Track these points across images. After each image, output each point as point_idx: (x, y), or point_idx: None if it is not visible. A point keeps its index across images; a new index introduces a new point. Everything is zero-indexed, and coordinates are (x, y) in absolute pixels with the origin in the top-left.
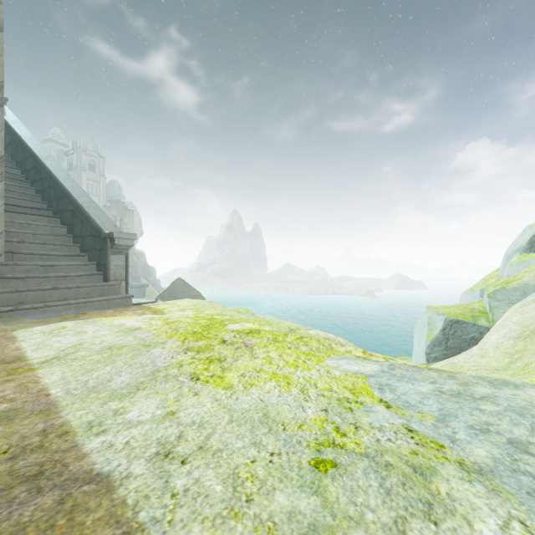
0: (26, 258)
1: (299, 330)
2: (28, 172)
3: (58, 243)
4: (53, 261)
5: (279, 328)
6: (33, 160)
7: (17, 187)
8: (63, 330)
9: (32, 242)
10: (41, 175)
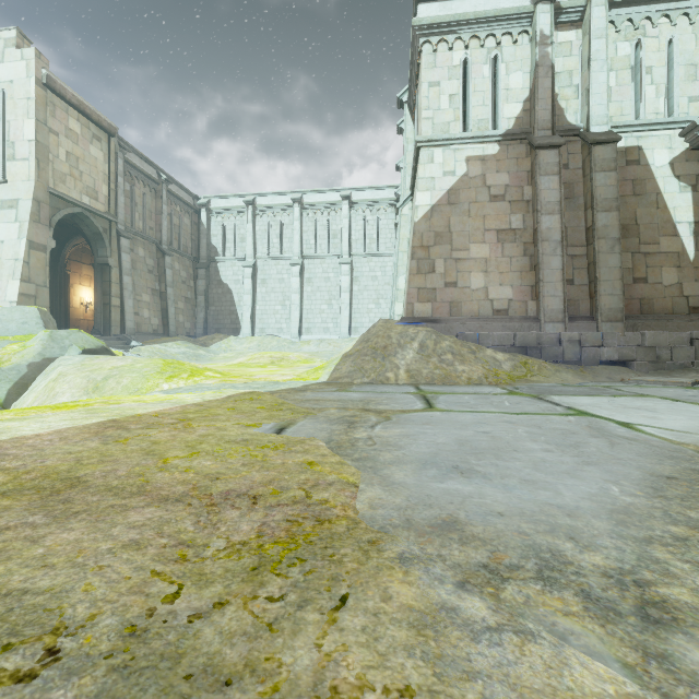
0: None
1: None
2: None
3: None
4: None
5: None
6: None
7: None
8: None
9: None
10: None
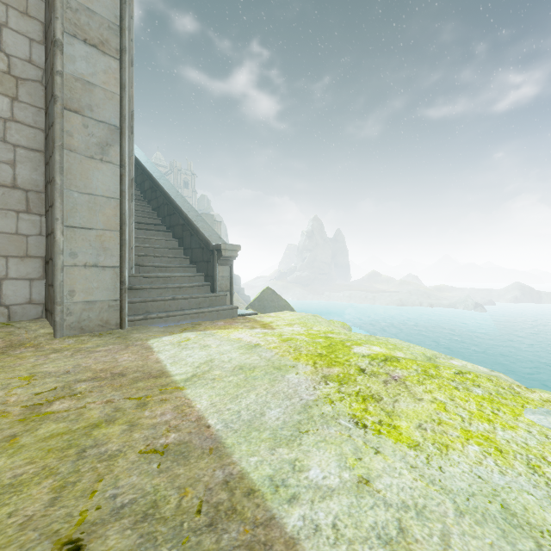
0: (149, 270)
1: (439, 358)
2: (146, 192)
3: (173, 256)
4: (169, 272)
5: (413, 353)
6: (149, 181)
7: (139, 206)
8: (189, 342)
9: (152, 255)
10: (156, 193)
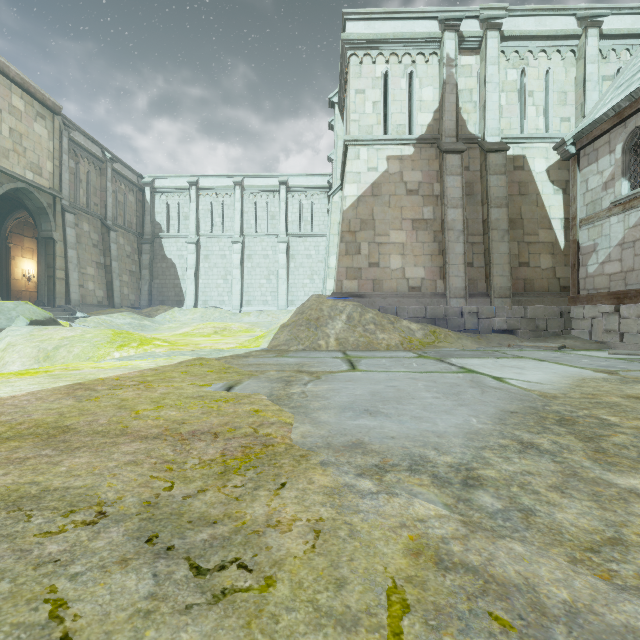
0: None
1: None
2: None
3: None
4: None
5: None
6: None
7: None
8: None
9: None
10: None
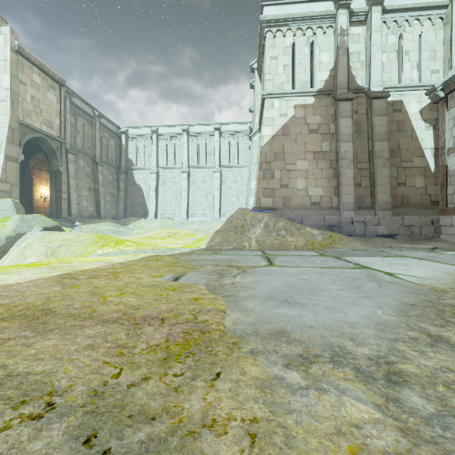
0: None
1: None
2: None
3: None
4: None
5: None
6: None
7: None
8: None
9: None
10: None
